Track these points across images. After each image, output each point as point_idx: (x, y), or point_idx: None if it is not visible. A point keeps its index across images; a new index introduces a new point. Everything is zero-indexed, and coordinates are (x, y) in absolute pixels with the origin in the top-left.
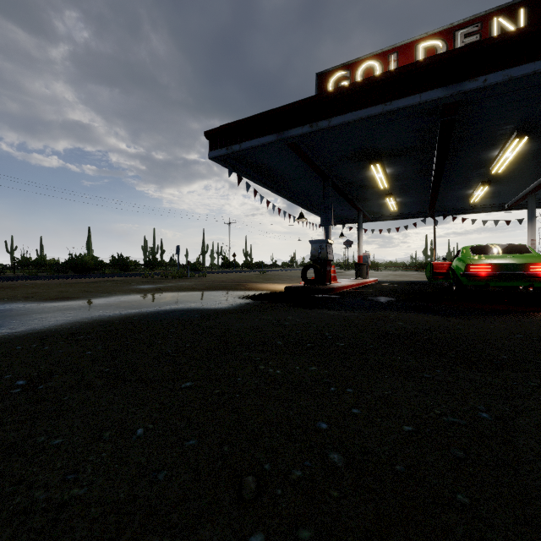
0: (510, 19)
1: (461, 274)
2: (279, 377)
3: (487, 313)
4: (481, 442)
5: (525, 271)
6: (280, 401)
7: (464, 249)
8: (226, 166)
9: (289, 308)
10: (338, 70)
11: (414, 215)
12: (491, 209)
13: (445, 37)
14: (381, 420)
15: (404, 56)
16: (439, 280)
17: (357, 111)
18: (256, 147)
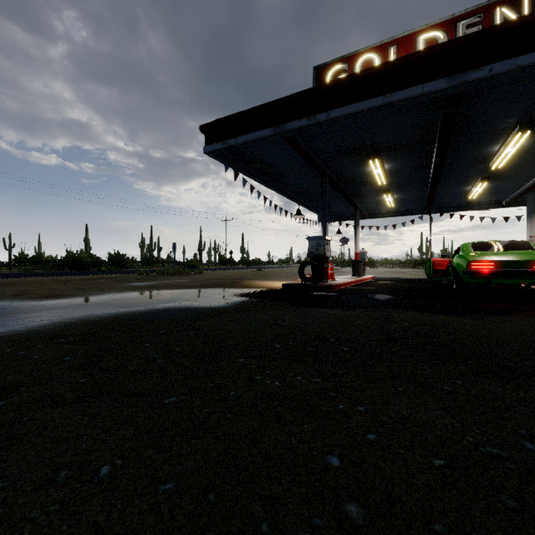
0: (514, 9)
1: (462, 271)
2: (278, 390)
3: (494, 312)
4: (534, 485)
5: (529, 268)
6: (279, 424)
7: (465, 246)
8: (222, 161)
9: (287, 306)
10: (336, 63)
11: (411, 212)
12: (489, 205)
13: (446, 28)
14: (405, 452)
15: (404, 48)
16: (438, 277)
17: (357, 103)
18: (252, 141)
